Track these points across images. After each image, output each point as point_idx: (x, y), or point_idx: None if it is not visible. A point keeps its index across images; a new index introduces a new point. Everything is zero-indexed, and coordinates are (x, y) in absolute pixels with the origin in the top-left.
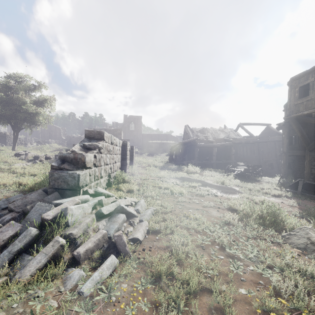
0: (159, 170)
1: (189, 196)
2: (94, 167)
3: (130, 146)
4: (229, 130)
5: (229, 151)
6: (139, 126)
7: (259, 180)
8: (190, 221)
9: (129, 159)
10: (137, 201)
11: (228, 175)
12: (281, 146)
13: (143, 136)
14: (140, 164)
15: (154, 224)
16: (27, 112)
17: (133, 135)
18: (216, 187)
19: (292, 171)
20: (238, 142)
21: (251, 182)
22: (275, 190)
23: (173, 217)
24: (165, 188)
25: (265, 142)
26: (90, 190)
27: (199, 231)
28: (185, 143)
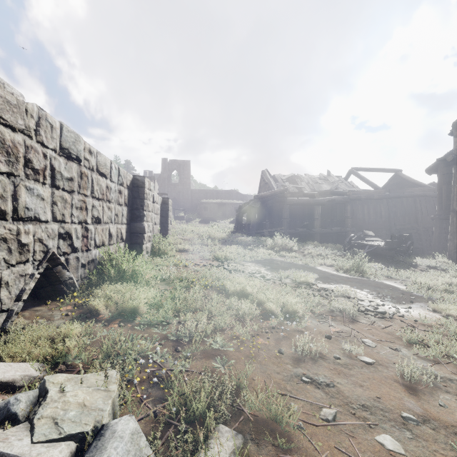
0: (219, 245)
1: (316, 320)
2: None
3: (161, 197)
4: (336, 179)
5: (339, 212)
6: (186, 177)
7: (414, 264)
8: None
9: (160, 224)
10: (98, 423)
11: (351, 254)
12: (424, 205)
13: (193, 193)
14: (182, 234)
15: None
16: None
17: (177, 190)
18: (352, 282)
19: (442, 247)
20: (354, 198)
21: (402, 269)
22: None
23: None
24: (239, 292)
25: (398, 198)
26: None
27: None
28: (265, 198)
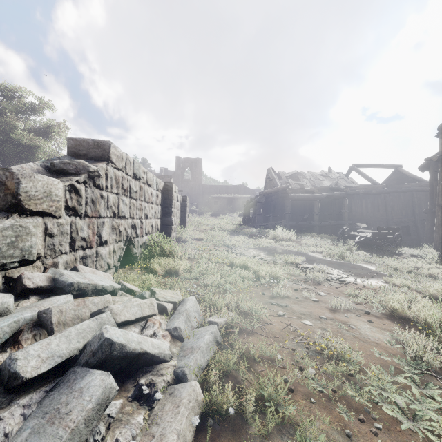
0: (228, 236)
1: (292, 282)
2: (71, 215)
3: (180, 196)
4: (336, 175)
5: (338, 206)
6: (198, 174)
7: (399, 253)
8: (323, 365)
9: (180, 218)
10: (180, 300)
11: (343, 244)
12: (422, 199)
13: (204, 188)
14: (197, 226)
15: (222, 385)
16: (20, 144)
17: (190, 186)
18: (333, 264)
19: None
20: (353, 193)
21: (386, 256)
22: (440, 271)
23: (274, 350)
24: (242, 266)
25: (395, 193)
26: (32, 277)
27: (366, 409)
28: (269, 194)
